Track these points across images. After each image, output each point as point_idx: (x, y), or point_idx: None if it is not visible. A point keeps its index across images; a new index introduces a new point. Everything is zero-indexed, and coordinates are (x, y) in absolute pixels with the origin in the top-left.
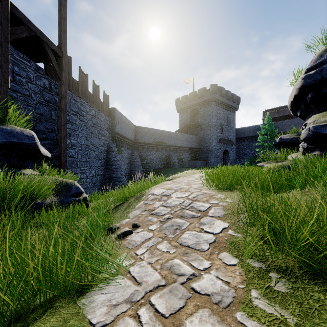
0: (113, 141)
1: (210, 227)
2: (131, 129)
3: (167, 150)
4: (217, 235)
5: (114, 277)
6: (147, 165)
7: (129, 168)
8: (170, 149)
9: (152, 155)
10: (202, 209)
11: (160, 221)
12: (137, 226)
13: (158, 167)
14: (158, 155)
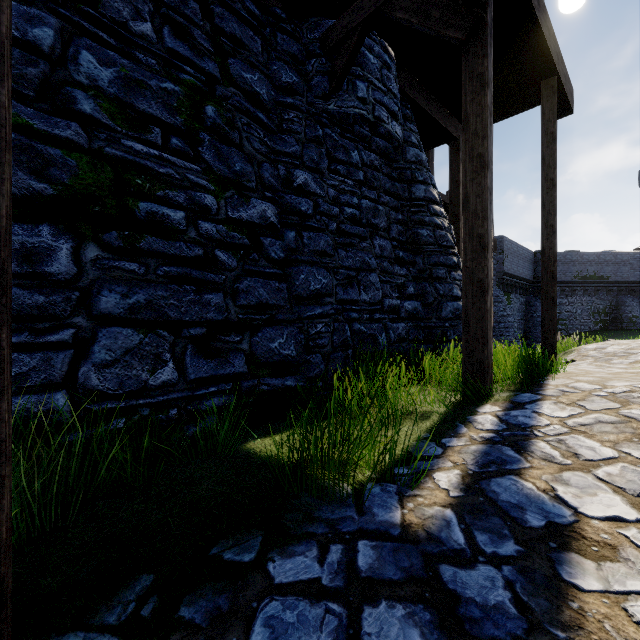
0: (499, 287)
1: (633, 358)
2: (526, 261)
3: (612, 293)
4: (636, 360)
5: (569, 367)
6: (560, 324)
7: (522, 329)
8: (621, 289)
9: (570, 304)
10: (633, 352)
11: (594, 358)
12: (575, 361)
13: (587, 328)
14: (587, 304)
